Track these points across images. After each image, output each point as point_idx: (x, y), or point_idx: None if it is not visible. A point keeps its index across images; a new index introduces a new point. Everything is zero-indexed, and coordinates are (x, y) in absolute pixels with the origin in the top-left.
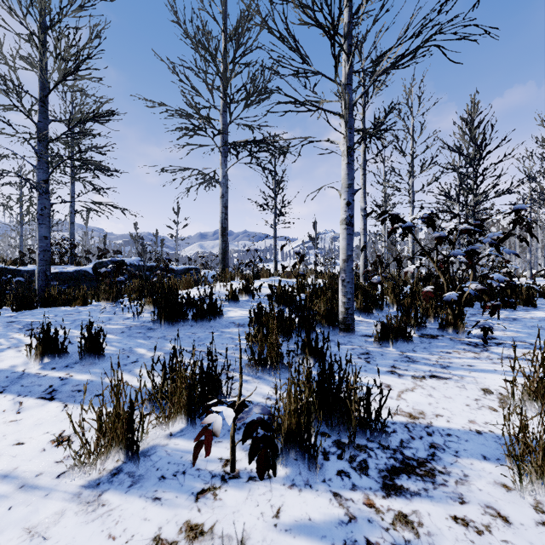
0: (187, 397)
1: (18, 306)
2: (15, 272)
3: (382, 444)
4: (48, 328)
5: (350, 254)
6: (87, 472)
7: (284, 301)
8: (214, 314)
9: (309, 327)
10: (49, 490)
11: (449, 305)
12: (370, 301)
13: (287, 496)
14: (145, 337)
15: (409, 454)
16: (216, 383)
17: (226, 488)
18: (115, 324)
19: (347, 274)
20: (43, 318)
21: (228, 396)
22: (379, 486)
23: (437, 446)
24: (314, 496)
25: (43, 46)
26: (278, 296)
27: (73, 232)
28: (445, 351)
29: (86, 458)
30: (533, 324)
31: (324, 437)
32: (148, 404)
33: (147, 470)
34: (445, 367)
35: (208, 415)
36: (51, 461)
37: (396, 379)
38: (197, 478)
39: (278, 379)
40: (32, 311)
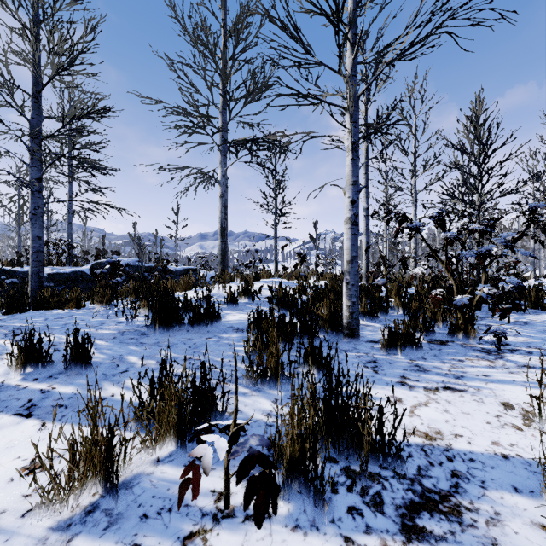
0: (177, 416)
1: (8, 309)
2: (11, 273)
3: (398, 473)
4: (30, 335)
5: (355, 255)
6: (56, 510)
7: (285, 303)
8: (211, 318)
9: (312, 334)
10: (10, 534)
11: (459, 309)
12: (375, 303)
13: (290, 541)
14: (137, 343)
15: (429, 485)
16: (210, 399)
17: (218, 531)
18: (107, 328)
19: (351, 276)
20: (26, 324)
21: (224, 412)
22: (397, 528)
23: (460, 475)
24: (322, 541)
25: (36, 40)
26: (278, 299)
27: (71, 232)
28: (457, 358)
29: (55, 494)
30: (545, 329)
31: (330, 463)
32: (134, 423)
33: (128, 506)
34: (459, 377)
35: (199, 439)
36: (18, 494)
37: (407, 391)
38: (184, 517)
39: (278, 391)
40: (23, 314)
